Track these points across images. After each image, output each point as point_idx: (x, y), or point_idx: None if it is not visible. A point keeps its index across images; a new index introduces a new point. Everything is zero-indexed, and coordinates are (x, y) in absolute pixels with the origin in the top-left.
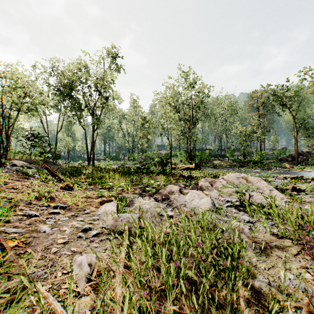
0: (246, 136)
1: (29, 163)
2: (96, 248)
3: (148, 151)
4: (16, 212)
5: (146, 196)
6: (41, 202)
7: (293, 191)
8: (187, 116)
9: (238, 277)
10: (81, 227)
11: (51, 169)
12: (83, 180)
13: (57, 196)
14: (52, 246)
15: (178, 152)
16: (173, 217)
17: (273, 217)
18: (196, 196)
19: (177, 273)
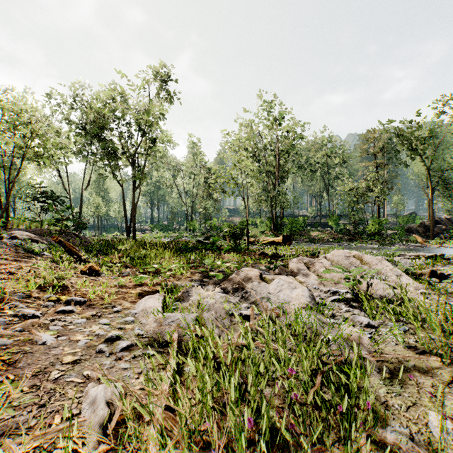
0: (358, 195)
1: (39, 234)
2: (125, 370)
3: (215, 218)
4: (4, 311)
5: (210, 284)
6: (47, 294)
7: (431, 277)
8: (271, 166)
9: (360, 430)
10: (105, 335)
11: (68, 244)
12: (117, 260)
13: (73, 285)
14: (52, 367)
15: (259, 220)
16: (250, 319)
17: (405, 319)
18: (286, 285)
19: (255, 418)
